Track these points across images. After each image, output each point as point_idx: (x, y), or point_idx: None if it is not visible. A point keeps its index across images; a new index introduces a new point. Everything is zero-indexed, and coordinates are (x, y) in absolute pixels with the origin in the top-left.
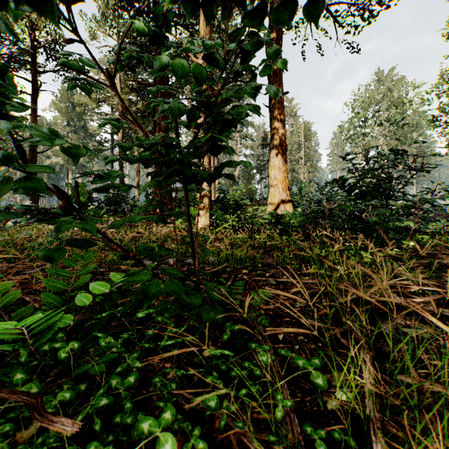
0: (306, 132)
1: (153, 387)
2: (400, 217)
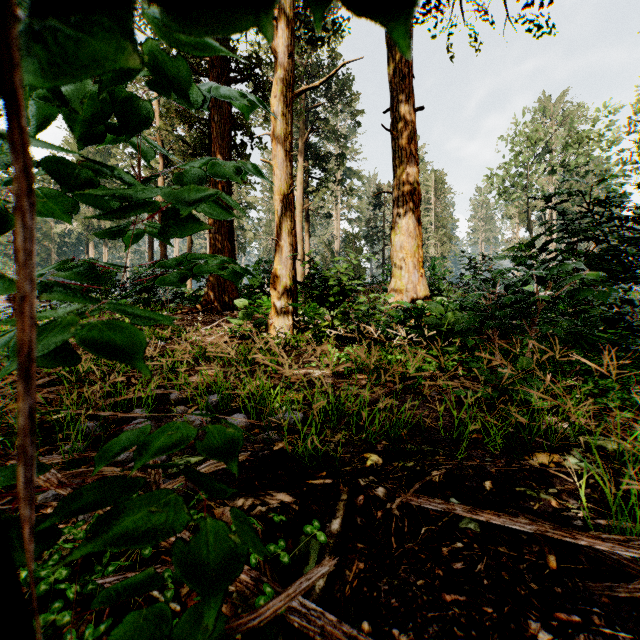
0: (437, 185)
1: None
2: None
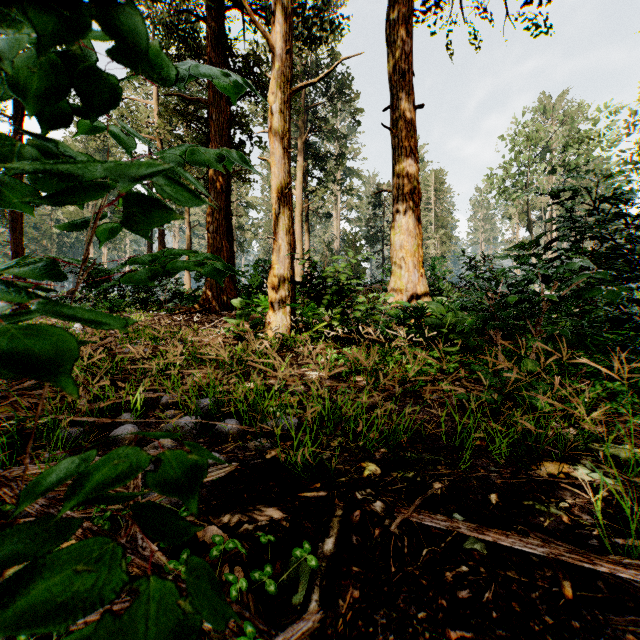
0: (437, 185)
1: None
2: None
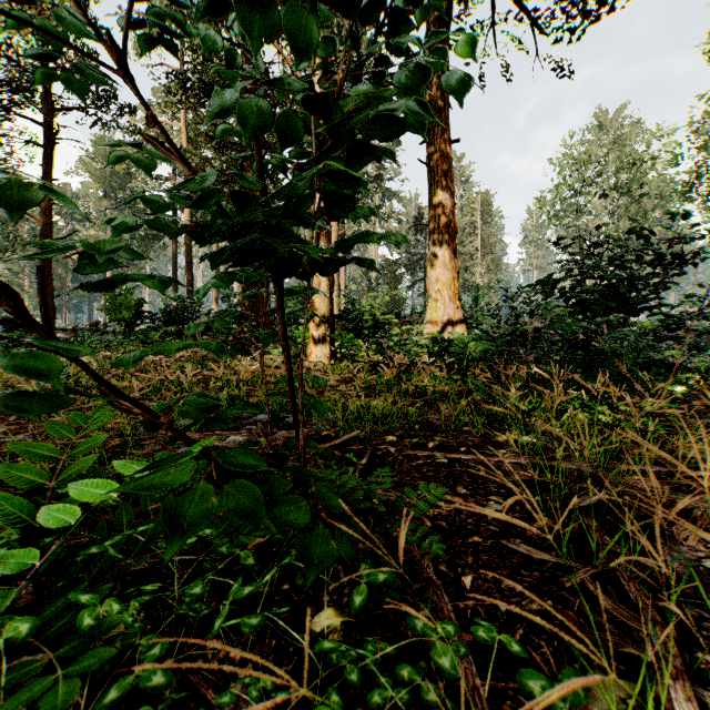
0: (484, 208)
1: None
2: (655, 343)
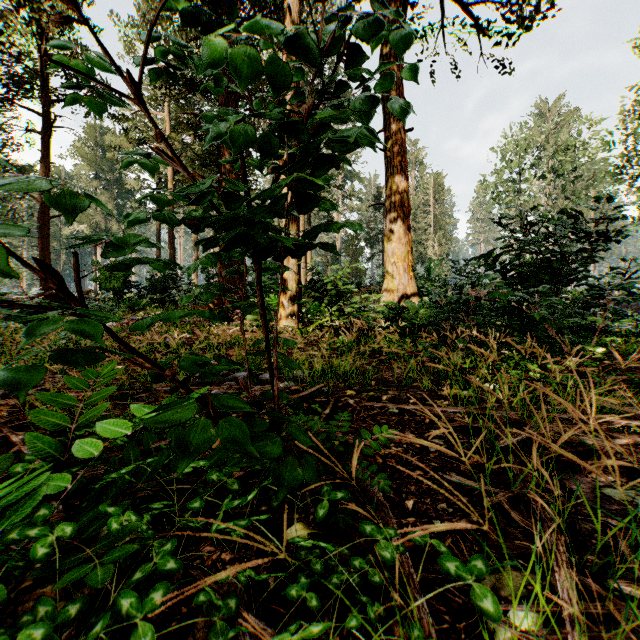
0: (436, 188)
1: (197, 607)
2: (581, 310)
